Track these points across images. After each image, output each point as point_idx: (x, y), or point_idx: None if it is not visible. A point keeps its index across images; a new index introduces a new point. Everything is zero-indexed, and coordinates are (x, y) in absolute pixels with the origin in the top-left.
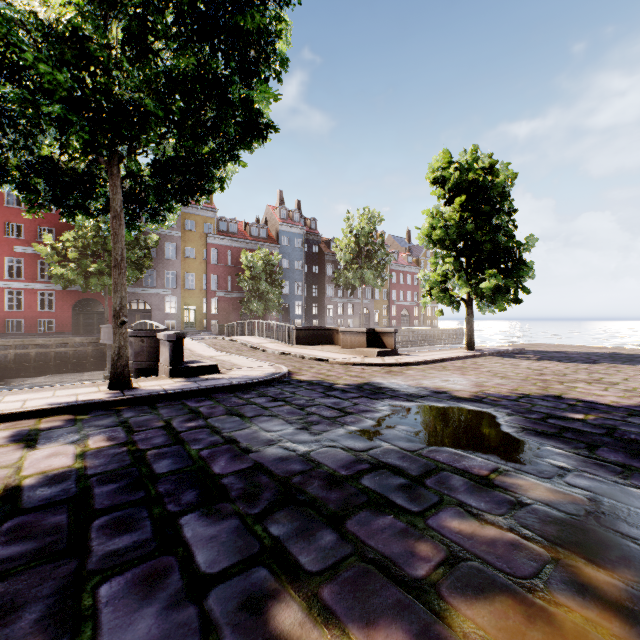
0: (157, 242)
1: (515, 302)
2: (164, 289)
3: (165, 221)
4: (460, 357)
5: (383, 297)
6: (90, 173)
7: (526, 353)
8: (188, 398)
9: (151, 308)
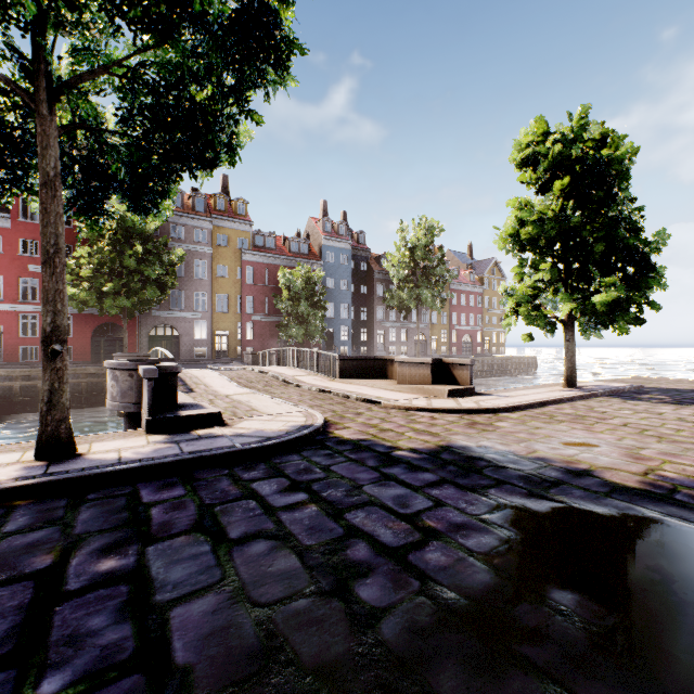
0: (182, 258)
1: (634, 323)
2: (193, 312)
3: (153, 209)
4: (564, 399)
5: (441, 321)
6: (27, 129)
7: (650, 392)
8: (150, 478)
9: (179, 334)
